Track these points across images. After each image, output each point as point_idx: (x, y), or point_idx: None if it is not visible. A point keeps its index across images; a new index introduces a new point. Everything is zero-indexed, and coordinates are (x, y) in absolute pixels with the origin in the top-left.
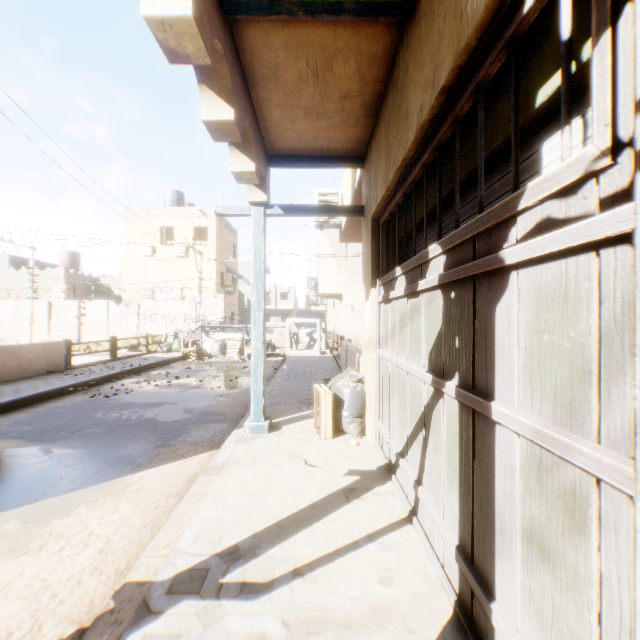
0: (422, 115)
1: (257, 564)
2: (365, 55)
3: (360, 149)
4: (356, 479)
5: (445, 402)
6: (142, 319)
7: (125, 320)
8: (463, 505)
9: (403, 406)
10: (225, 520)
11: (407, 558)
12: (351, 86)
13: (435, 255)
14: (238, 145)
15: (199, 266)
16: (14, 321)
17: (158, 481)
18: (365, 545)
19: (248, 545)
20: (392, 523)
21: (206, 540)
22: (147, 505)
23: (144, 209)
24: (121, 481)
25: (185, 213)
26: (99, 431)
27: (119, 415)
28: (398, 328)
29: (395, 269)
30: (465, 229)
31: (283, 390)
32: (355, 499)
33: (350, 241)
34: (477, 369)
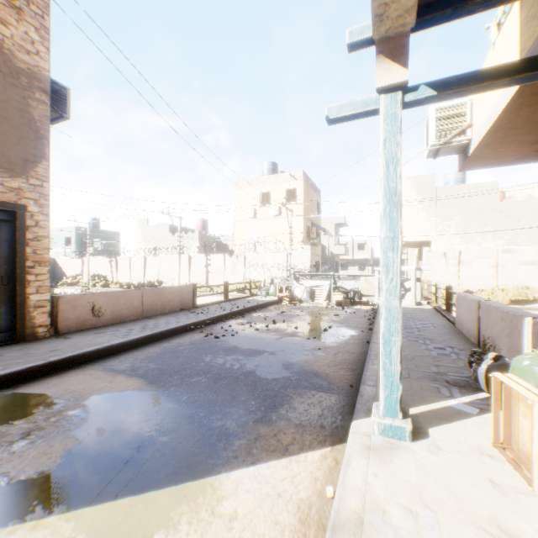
0: None
1: None
2: None
3: None
4: None
5: None
6: (247, 268)
7: (235, 268)
8: None
9: None
10: None
11: None
12: None
13: None
14: None
15: (290, 222)
16: (170, 269)
17: (257, 502)
18: None
19: None
20: None
21: None
22: None
23: (248, 180)
24: (212, 484)
25: (278, 179)
26: (203, 381)
27: (223, 361)
28: None
29: None
30: None
31: None
32: None
33: (474, 167)
34: None
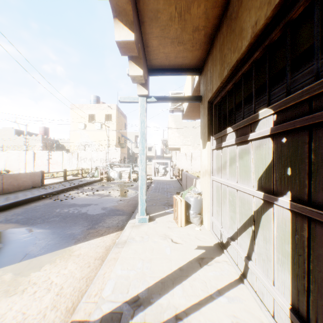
0: (257, 26)
1: (152, 310)
2: (211, 1)
3: (200, 64)
4: (203, 252)
5: (275, 210)
6: (79, 160)
7: (71, 161)
8: (296, 282)
9: (233, 210)
10: (129, 277)
11: (246, 308)
12: (200, 23)
13: (265, 116)
14: (134, 60)
15: (108, 134)
16: (17, 161)
17: (89, 249)
18: (217, 298)
19: (145, 296)
20: (231, 282)
21: (119, 291)
22: (83, 264)
23: (80, 105)
24: (69, 249)
25: (100, 107)
26: (57, 219)
27: (68, 210)
28: (228, 163)
29: (226, 129)
30: (300, 93)
31: (153, 198)
32: (205, 265)
33: (187, 119)
34: (313, 190)
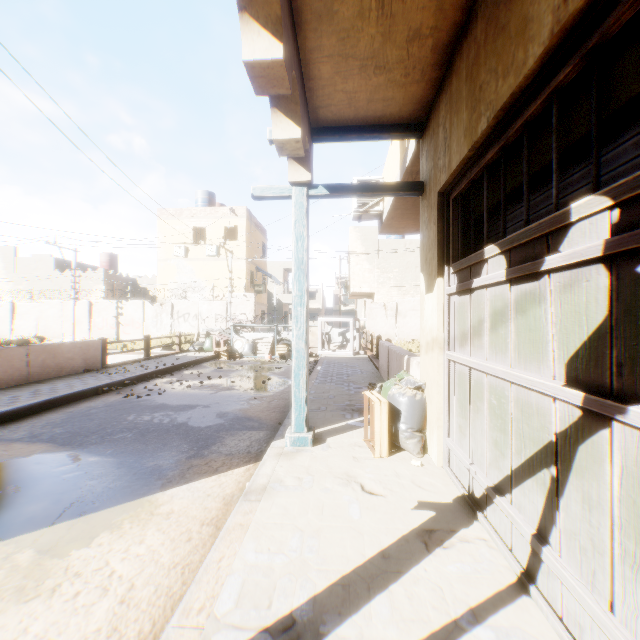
0: (568, 5)
1: None
2: None
3: (420, 114)
4: (431, 515)
5: (616, 436)
6: (175, 318)
7: (159, 319)
8: None
9: (500, 427)
10: (273, 571)
11: None
12: (424, 20)
13: (589, 213)
14: (282, 107)
15: (230, 265)
16: (58, 320)
17: (190, 502)
18: (471, 629)
19: (307, 616)
20: (499, 591)
21: (251, 603)
22: (177, 535)
23: (177, 210)
24: (149, 500)
25: (216, 213)
26: (129, 436)
27: (150, 418)
28: (488, 325)
29: (484, 249)
30: None
31: (321, 394)
32: (437, 547)
33: (390, 233)
34: None
